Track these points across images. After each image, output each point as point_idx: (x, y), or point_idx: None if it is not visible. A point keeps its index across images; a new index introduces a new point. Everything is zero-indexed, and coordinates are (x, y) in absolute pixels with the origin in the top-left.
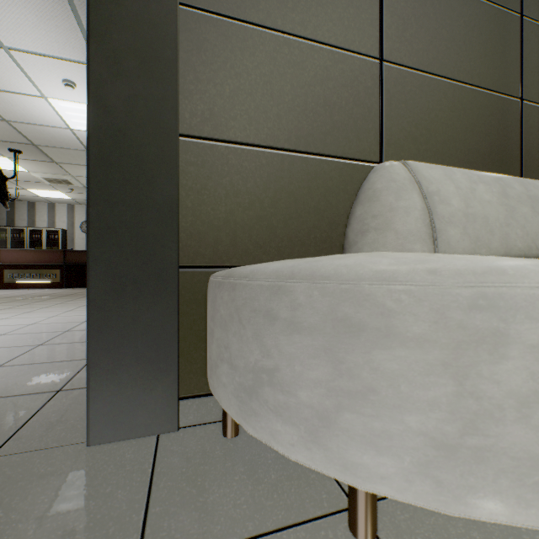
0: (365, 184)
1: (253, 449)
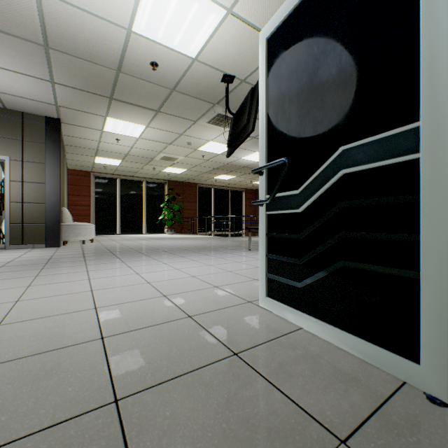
0: (64, 211)
1: (70, 245)
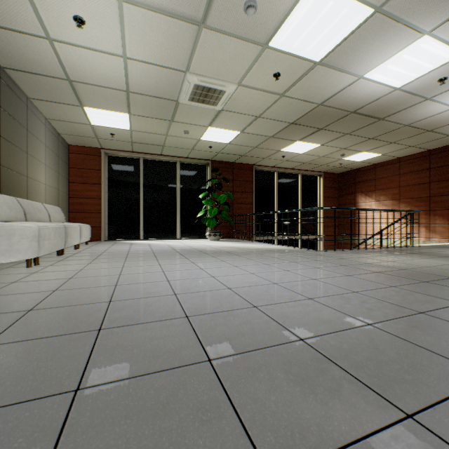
0: None
1: None
